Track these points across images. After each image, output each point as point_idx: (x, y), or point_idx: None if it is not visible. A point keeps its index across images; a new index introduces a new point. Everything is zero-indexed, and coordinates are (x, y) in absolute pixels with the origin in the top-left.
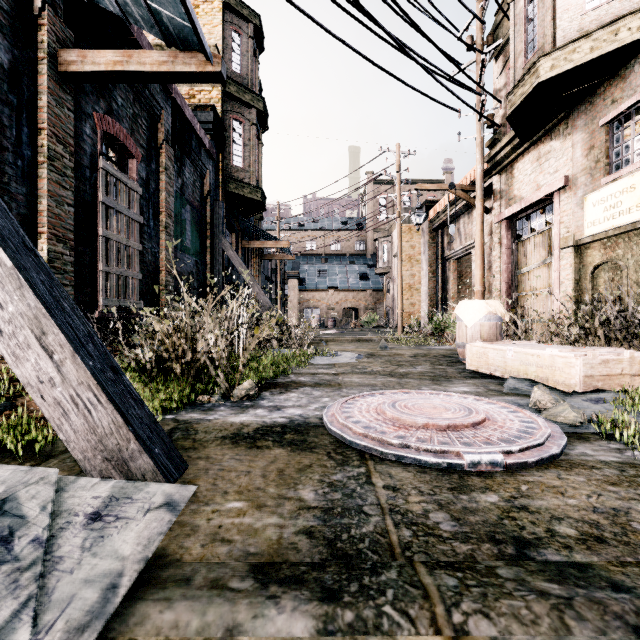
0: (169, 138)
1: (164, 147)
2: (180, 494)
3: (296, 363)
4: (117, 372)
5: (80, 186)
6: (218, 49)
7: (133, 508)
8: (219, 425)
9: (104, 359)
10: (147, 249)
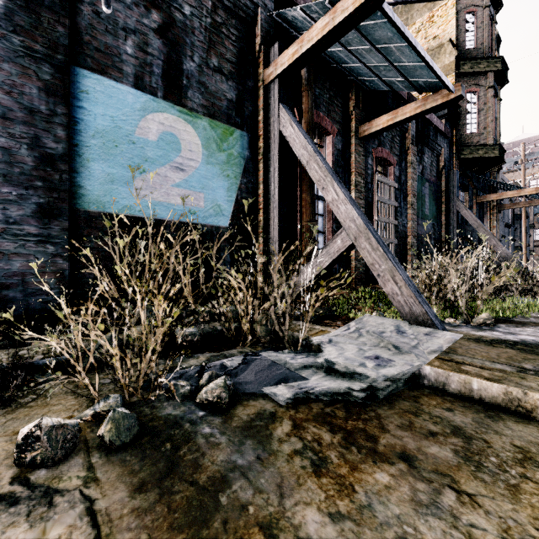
0: (413, 140)
1: (410, 148)
2: (456, 335)
3: (538, 309)
4: (419, 293)
5: (366, 195)
6: (451, 41)
7: (439, 335)
8: (464, 333)
9: (414, 287)
10: (399, 222)
